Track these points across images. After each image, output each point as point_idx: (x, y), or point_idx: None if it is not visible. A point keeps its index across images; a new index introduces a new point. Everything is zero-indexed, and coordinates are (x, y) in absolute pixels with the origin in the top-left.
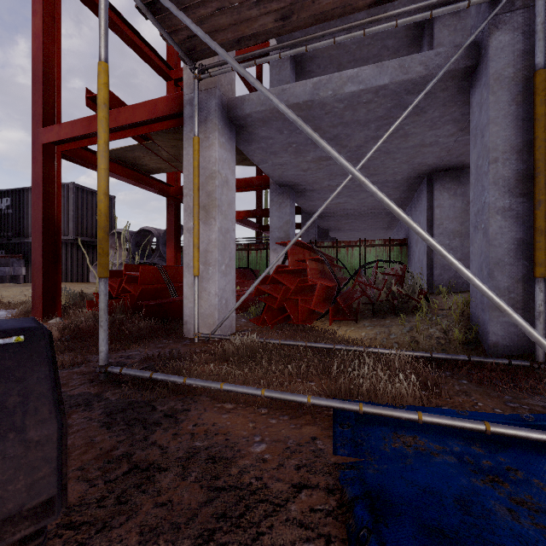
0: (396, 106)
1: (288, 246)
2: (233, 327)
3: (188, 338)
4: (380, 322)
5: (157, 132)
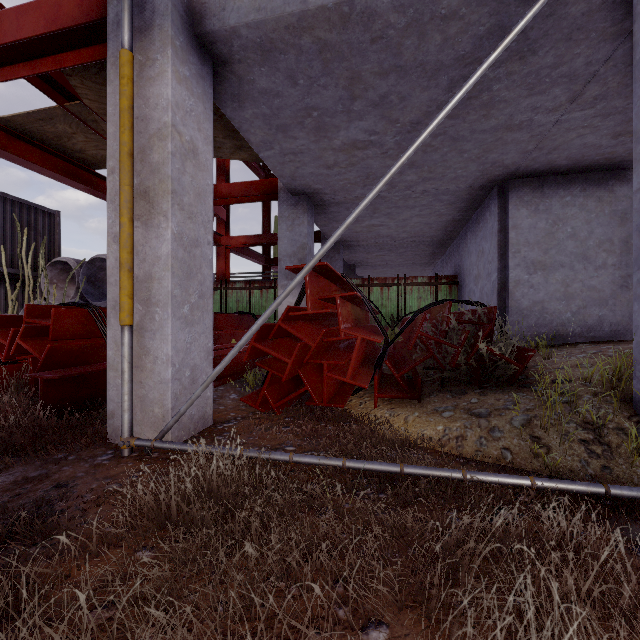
0: (492, 32)
1: (308, 267)
2: (208, 416)
3: (115, 445)
4: (460, 401)
5: (83, 81)
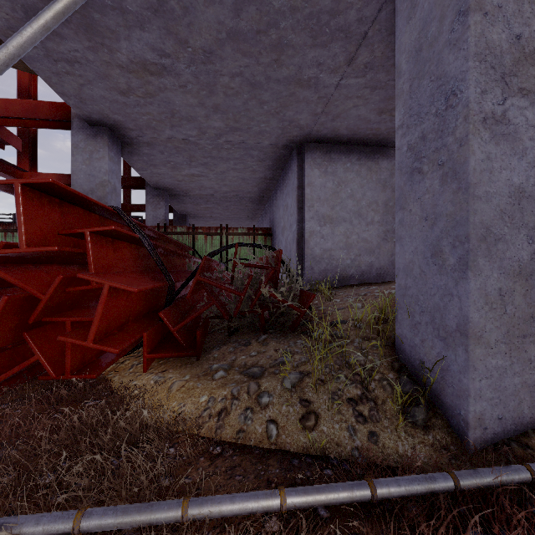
0: None
1: None
2: None
3: None
4: (240, 356)
5: None
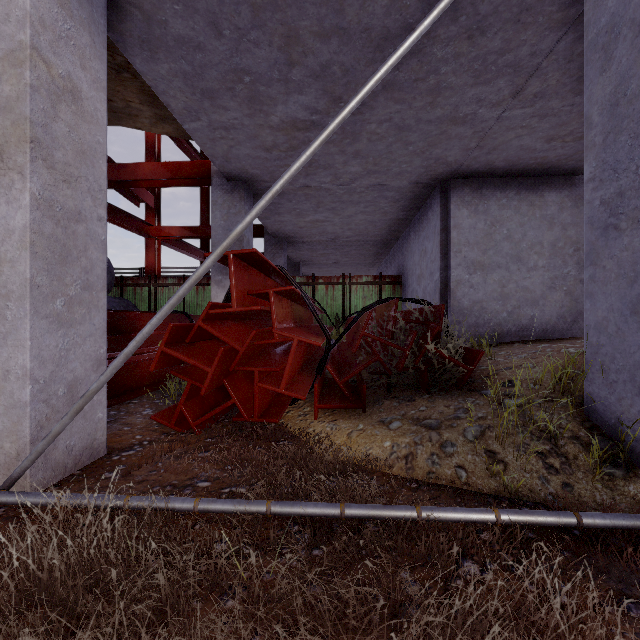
0: None
1: (221, 248)
2: (98, 444)
3: None
4: (408, 410)
5: None
